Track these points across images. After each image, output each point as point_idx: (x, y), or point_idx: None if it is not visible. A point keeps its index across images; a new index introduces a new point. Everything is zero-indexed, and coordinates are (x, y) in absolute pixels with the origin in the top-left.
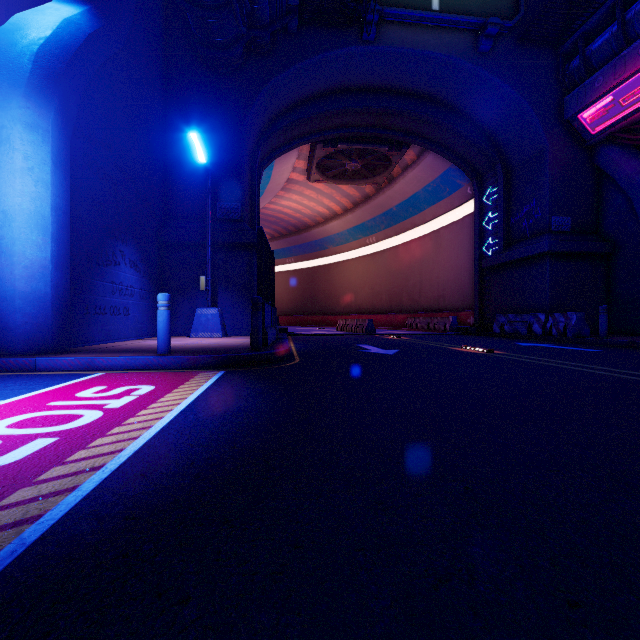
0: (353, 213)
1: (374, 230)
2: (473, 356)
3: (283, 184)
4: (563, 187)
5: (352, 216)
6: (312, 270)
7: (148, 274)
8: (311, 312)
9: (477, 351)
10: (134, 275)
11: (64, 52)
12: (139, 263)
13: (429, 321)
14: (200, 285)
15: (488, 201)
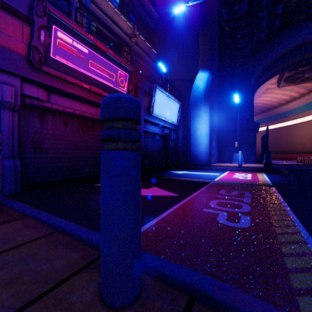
0: (308, 95)
1: None
2: None
3: (262, 92)
4: None
5: (307, 97)
6: (277, 129)
7: (216, 142)
8: (276, 152)
9: None
10: (214, 143)
11: (209, 89)
12: (215, 139)
13: None
14: (235, 145)
15: None
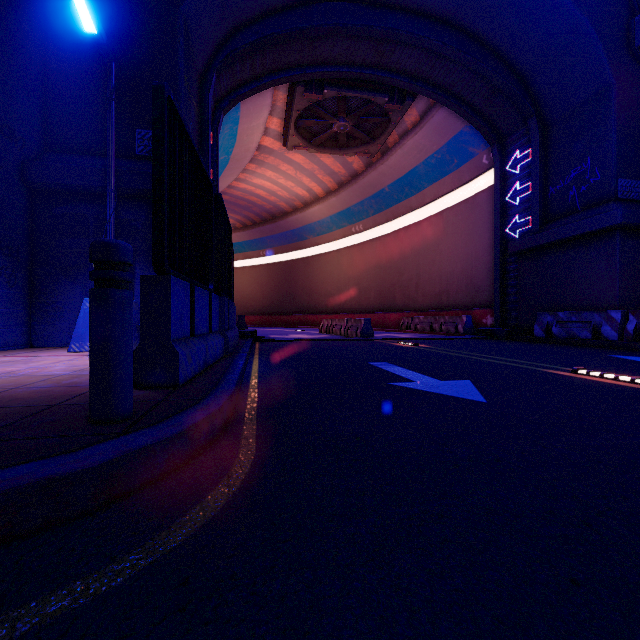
0: (337, 195)
1: (361, 216)
2: None
3: (253, 151)
4: (632, 140)
5: (336, 199)
6: (289, 264)
7: None
8: (288, 311)
9: (635, 384)
10: None
11: None
12: None
13: (432, 321)
14: None
15: (514, 169)
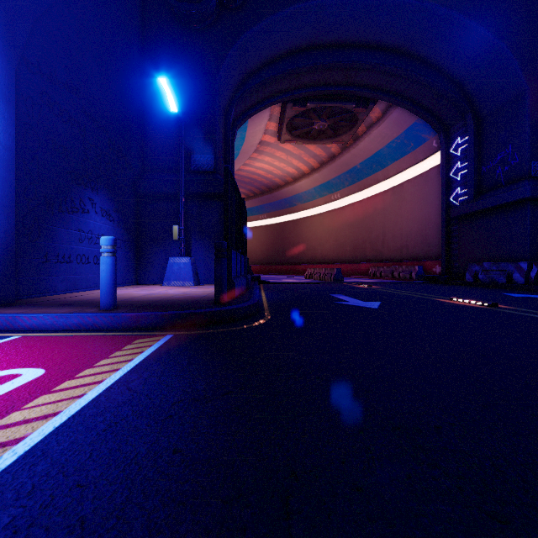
0: (319, 172)
1: (339, 187)
2: (480, 312)
3: (256, 146)
4: None
5: (318, 175)
6: (282, 225)
7: (123, 224)
8: (281, 262)
9: (475, 304)
10: (106, 224)
11: None
12: (112, 212)
13: (393, 270)
14: (173, 234)
15: (456, 152)
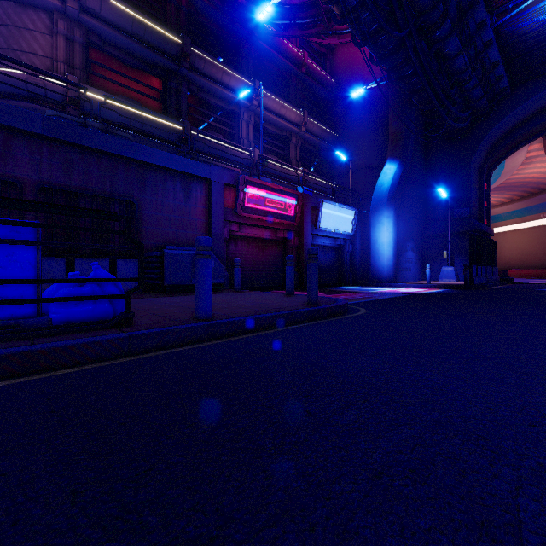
0: None
1: None
2: None
3: (519, 164)
4: None
5: None
6: None
7: (417, 252)
8: None
9: None
10: (412, 254)
11: (394, 188)
12: (414, 248)
13: None
14: (443, 256)
15: None
